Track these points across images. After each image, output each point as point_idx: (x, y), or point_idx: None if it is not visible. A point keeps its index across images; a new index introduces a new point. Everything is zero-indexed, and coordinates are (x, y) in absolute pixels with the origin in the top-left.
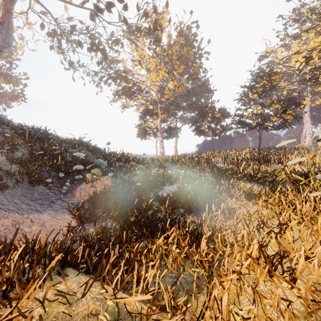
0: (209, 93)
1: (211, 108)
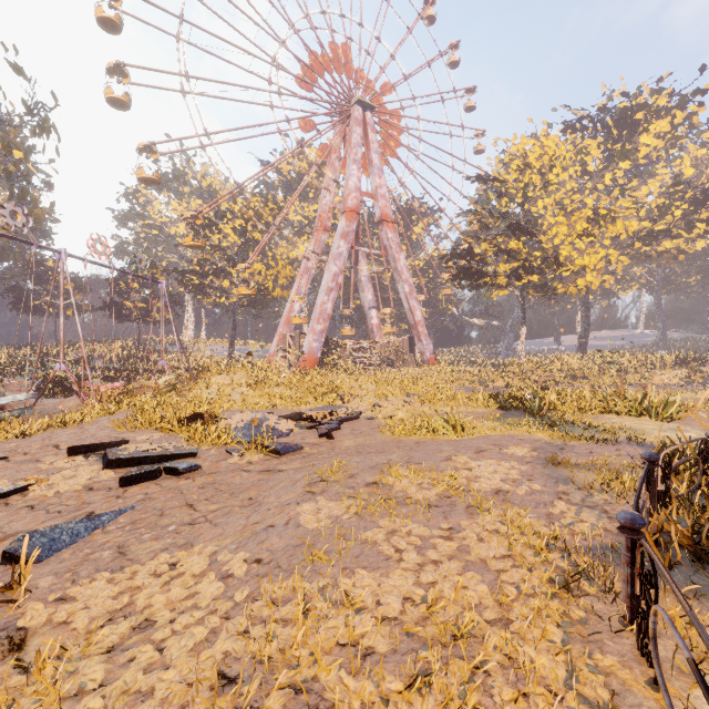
0: (44, 238)
1: (53, 269)
